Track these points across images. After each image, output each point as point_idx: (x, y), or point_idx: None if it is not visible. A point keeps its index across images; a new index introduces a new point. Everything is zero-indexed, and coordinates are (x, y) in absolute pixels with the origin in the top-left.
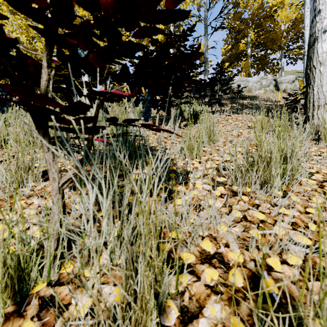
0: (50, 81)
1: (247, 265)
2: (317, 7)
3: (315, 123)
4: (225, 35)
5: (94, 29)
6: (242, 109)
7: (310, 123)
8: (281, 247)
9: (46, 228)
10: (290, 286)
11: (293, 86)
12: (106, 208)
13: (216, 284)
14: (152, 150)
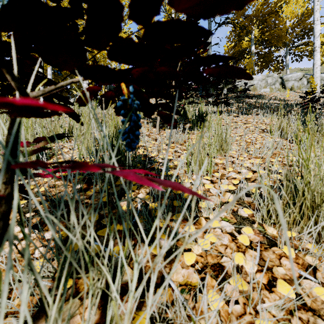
0: None
1: None
2: None
3: None
4: (228, 33)
5: None
6: (250, 109)
7: None
8: None
9: None
10: None
11: (300, 84)
12: None
13: None
14: (151, 162)
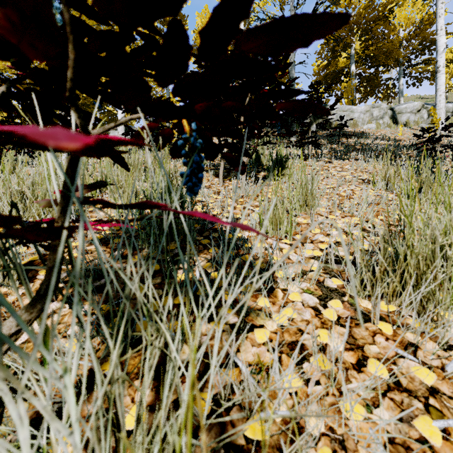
0: None
1: None
2: None
3: None
4: (318, 46)
5: None
6: (347, 152)
7: None
8: None
9: None
10: None
11: (418, 118)
12: None
13: None
14: (213, 222)
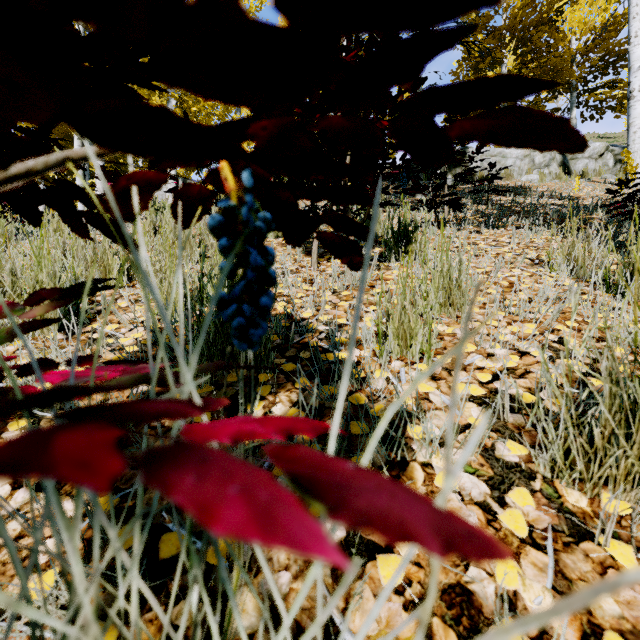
0: None
1: None
2: None
3: None
4: (454, 63)
5: None
6: (502, 216)
7: None
8: None
9: None
10: None
11: (601, 165)
12: None
13: None
14: (301, 331)
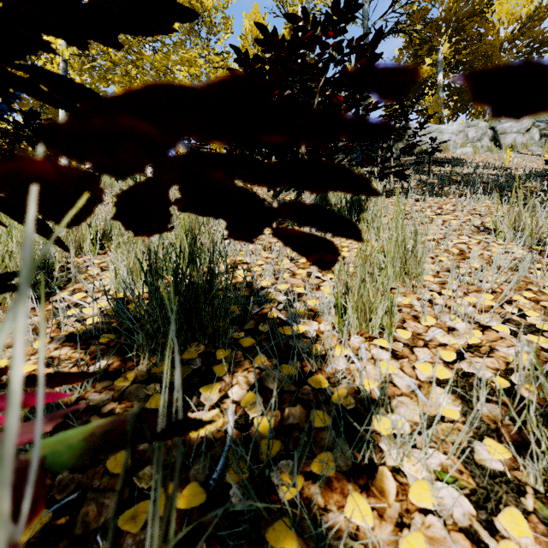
0: None
1: None
2: None
3: None
4: (396, 51)
5: None
6: (443, 185)
7: None
8: None
9: None
10: None
11: (528, 139)
12: None
13: None
14: (260, 301)
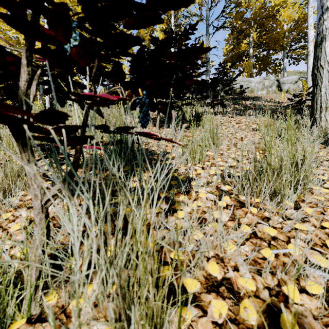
0: (34, 82)
1: (260, 295)
2: (324, 5)
3: (323, 126)
4: (227, 35)
5: (85, 23)
6: (245, 110)
7: (318, 126)
8: (299, 272)
9: (26, 254)
10: (313, 323)
11: (296, 87)
12: (88, 246)
13: (226, 320)
14: (152, 154)
